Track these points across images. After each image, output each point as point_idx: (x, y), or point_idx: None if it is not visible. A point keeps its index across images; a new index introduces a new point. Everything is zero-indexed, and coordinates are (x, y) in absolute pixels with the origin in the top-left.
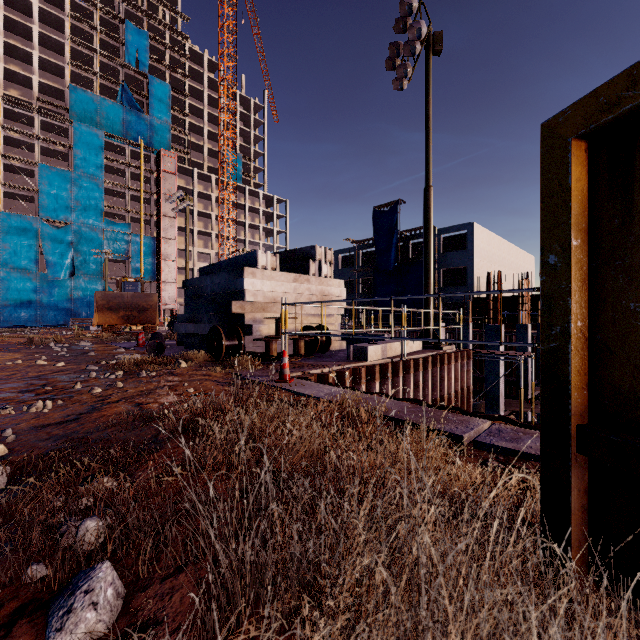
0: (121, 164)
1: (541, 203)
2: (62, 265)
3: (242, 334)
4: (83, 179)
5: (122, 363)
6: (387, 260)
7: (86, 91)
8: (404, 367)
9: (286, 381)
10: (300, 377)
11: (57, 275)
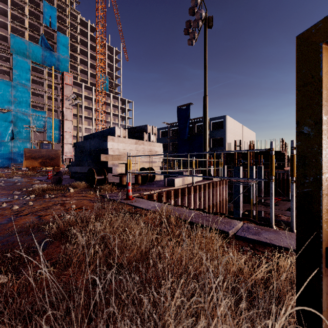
0: (41, 79)
1: (297, 91)
2: (6, 133)
3: (106, 172)
4: (18, 86)
5: (35, 190)
6: (184, 133)
7: (20, 38)
8: (194, 189)
9: (130, 199)
10: (138, 196)
11: (3, 139)
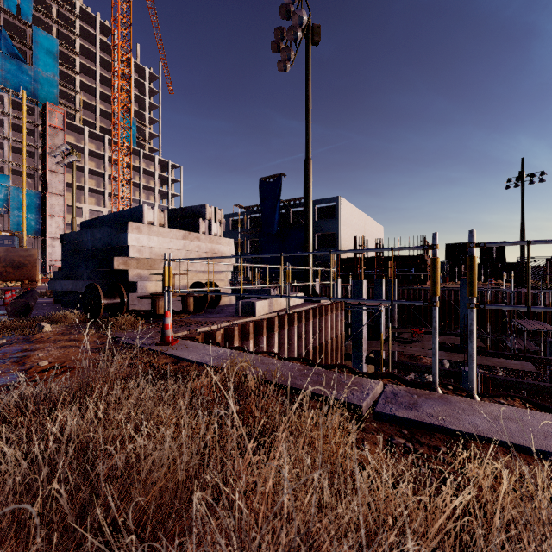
0: None
1: None
2: None
3: (125, 292)
4: None
5: None
6: (271, 224)
7: None
8: (289, 320)
9: (168, 343)
10: (186, 337)
11: None
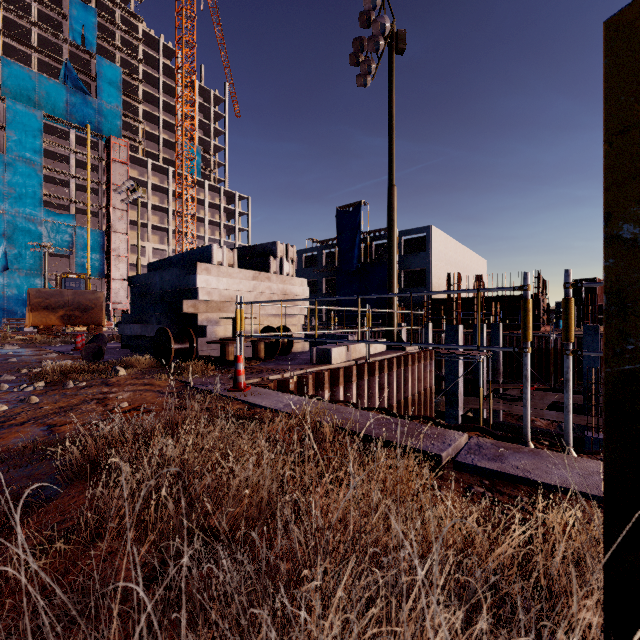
0: (64, 149)
1: (606, 144)
2: None
3: (194, 336)
4: (18, 163)
5: (45, 372)
6: (350, 260)
7: (22, 66)
8: (369, 369)
9: (241, 390)
10: (258, 384)
11: None
